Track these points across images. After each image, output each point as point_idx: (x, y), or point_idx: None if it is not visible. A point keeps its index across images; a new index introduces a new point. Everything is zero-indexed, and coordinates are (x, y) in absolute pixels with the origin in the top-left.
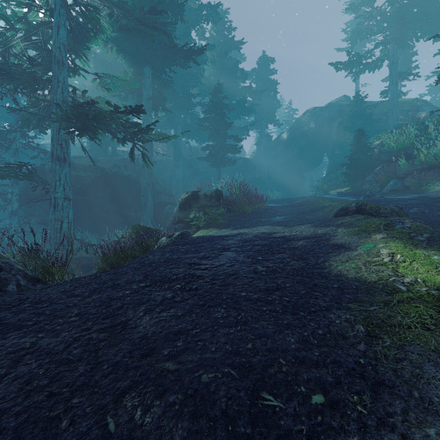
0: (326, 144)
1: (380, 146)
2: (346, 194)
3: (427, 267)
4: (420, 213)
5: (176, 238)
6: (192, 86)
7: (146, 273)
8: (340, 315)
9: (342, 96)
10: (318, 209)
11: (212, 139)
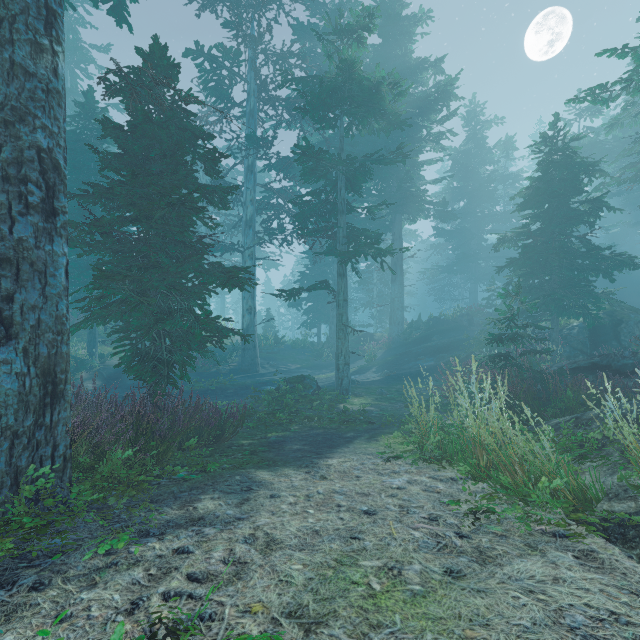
0: None
1: None
2: None
3: None
4: None
5: None
6: None
7: None
8: None
9: None
10: None
11: None
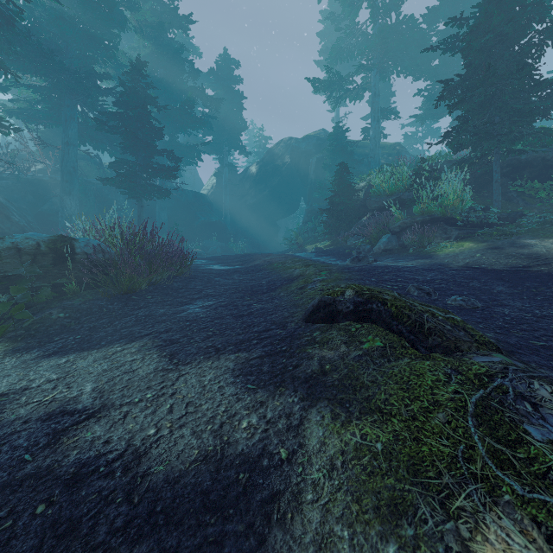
0: (303, 186)
1: (367, 189)
2: (327, 253)
3: None
4: (472, 310)
5: None
6: (95, 59)
7: None
8: None
9: (320, 130)
10: (282, 283)
11: (129, 151)
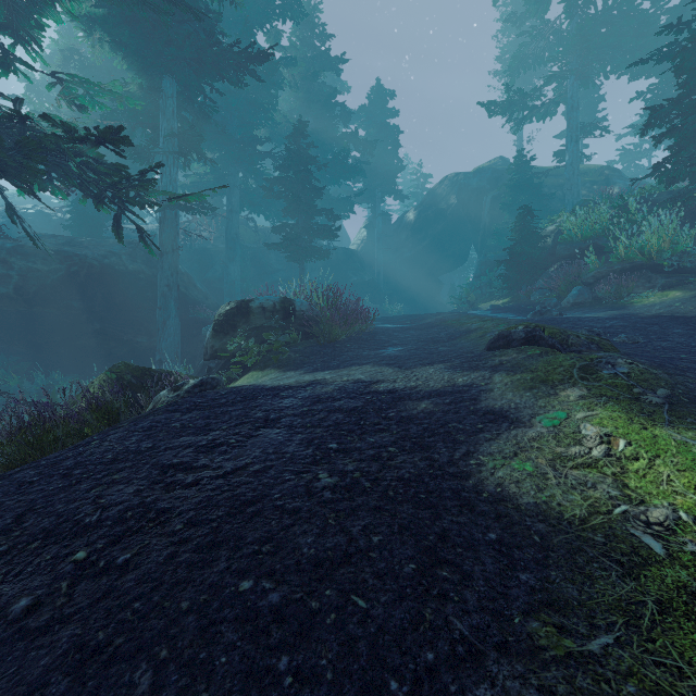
0: (473, 231)
1: (556, 234)
2: (505, 310)
3: (690, 475)
4: (631, 344)
5: (188, 393)
6: (257, 125)
7: (33, 502)
8: (511, 694)
9: (497, 158)
10: (460, 334)
11: (291, 214)
